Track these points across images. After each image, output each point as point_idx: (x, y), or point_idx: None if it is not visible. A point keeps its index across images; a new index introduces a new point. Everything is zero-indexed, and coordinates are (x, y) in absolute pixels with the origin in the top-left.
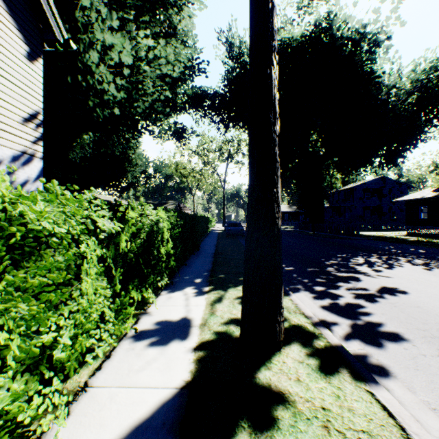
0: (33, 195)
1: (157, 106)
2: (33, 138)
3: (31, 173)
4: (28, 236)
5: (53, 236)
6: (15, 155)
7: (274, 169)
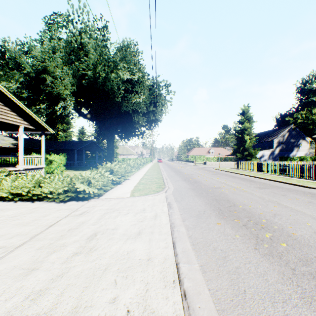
0: (305, 157)
1: None
2: (308, 150)
3: (307, 154)
4: (305, 158)
5: (306, 158)
6: (306, 152)
7: None
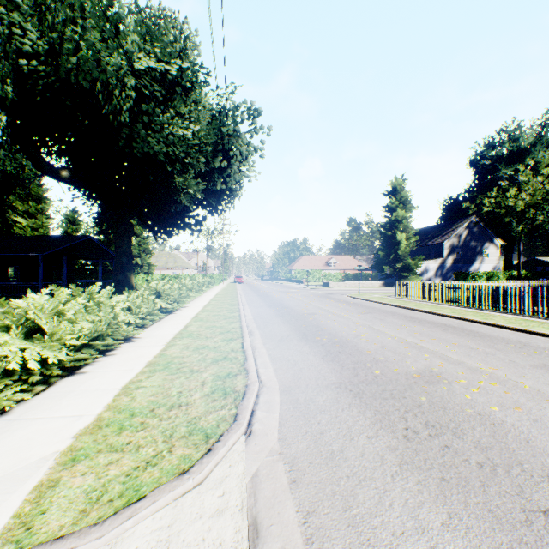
0: (496, 273)
1: (547, 230)
2: (497, 261)
3: (497, 267)
4: (495, 275)
5: (497, 275)
6: (495, 265)
7: (518, 269)
